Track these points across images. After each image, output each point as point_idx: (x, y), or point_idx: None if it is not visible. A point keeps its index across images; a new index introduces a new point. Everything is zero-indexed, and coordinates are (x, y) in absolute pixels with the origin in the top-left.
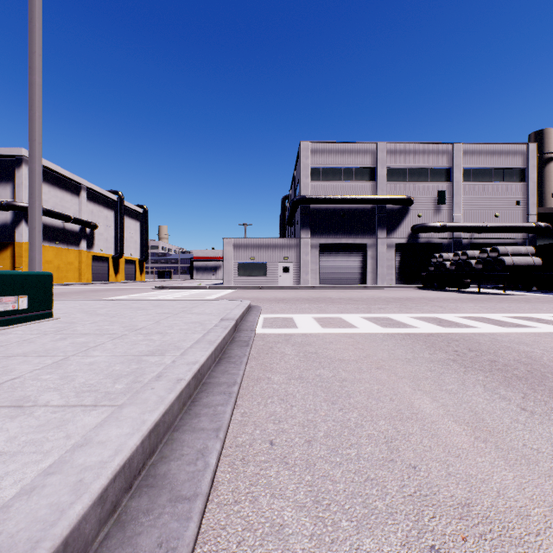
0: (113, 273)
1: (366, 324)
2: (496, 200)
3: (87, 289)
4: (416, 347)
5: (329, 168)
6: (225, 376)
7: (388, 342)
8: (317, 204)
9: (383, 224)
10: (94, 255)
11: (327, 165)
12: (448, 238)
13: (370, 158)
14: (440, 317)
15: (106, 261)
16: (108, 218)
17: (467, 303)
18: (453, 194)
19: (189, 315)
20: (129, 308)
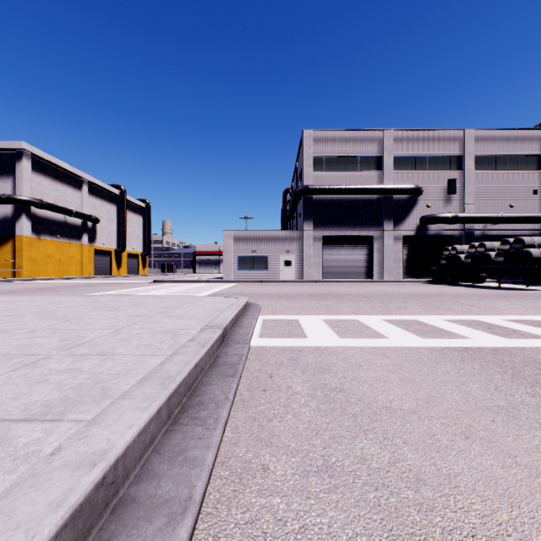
0: (116, 267)
1: (396, 331)
2: (511, 190)
3: (84, 283)
4: (497, 378)
5: (333, 158)
6: (175, 471)
7: (444, 366)
8: (320, 194)
9: (390, 215)
10: (96, 249)
11: (330, 154)
12: (459, 229)
13: (376, 146)
14: (484, 320)
15: (109, 255)
16: (110, 212)
17: (498, 301)
18: (464, 183)
19: (165, 320)
20: (99, 308)
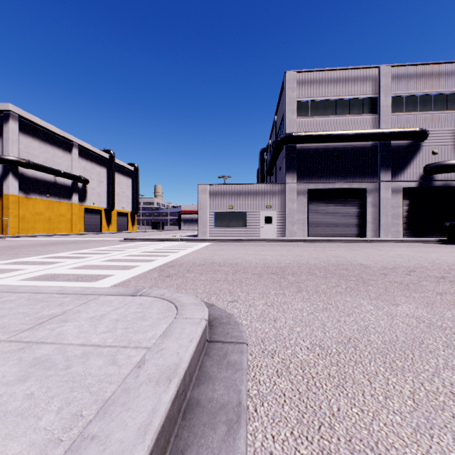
0: (106, 224)
1: None
2: None
3: (54, 240)
4: None
5: (319, 101)
6: None
7: None
8: (306, 142)
9: (387, 164)
10: (87, 208)
11: (316, 97)
12: None
13: (370, 86)
14: None
15: (99, 213)
16: (100, 174)
17: None
18: None
19: None
20: None
